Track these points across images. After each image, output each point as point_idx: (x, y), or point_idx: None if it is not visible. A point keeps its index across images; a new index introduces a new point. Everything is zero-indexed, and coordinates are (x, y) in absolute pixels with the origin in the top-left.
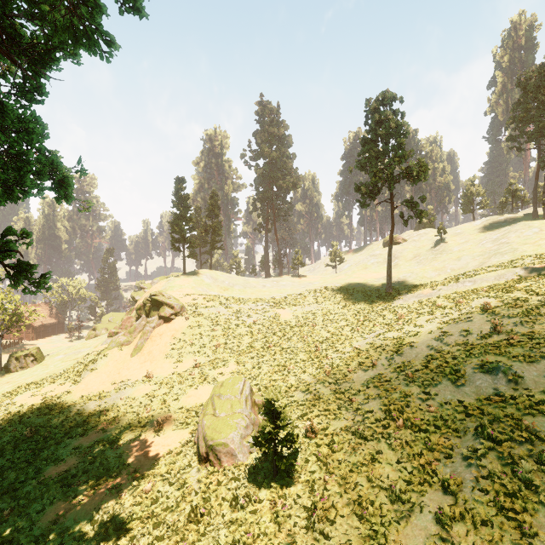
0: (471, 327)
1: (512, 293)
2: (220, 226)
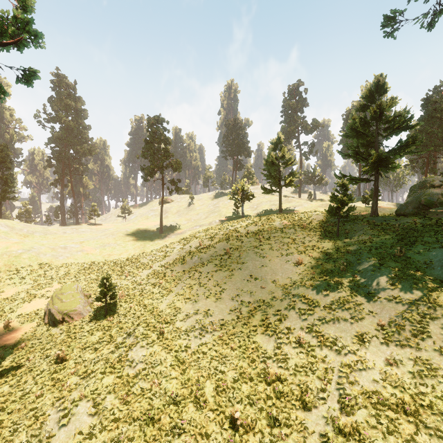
0: (192, 245)
1: (210, 230)
2: (12, 178)
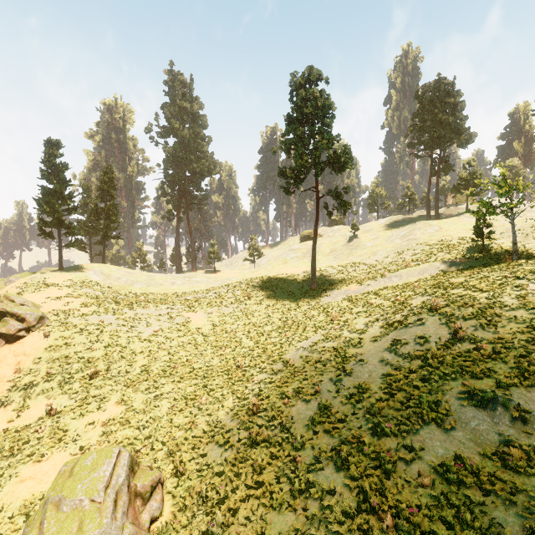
0: (426, 333)
1: (451, 289)
2: (116, 209)
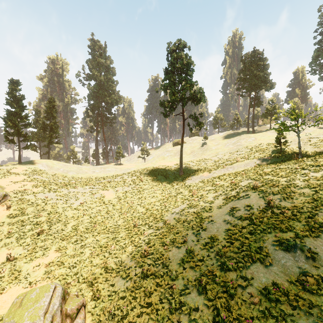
0: (251, 203)
1: (264, 176)
2: (57, 125)
